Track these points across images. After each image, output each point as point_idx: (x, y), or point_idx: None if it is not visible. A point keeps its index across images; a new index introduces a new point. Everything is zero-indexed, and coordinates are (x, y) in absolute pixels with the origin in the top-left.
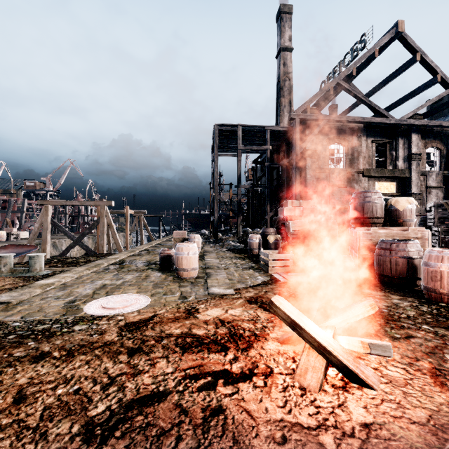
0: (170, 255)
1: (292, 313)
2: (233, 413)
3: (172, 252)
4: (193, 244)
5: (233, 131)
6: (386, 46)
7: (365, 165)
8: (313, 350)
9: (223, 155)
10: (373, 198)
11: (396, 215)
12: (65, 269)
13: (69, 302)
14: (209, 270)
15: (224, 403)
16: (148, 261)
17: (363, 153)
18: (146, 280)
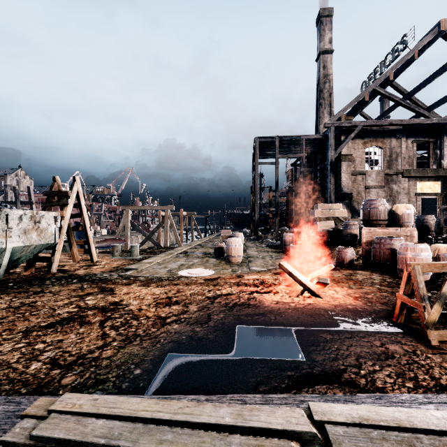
0: (222, 247)
1: (289, 268)
2: (259, 298)
3: (223, 245)
4: (239, 239)
5: (271, 141)
6: (429, 45)
7: (404, 166)
8: (298, 285)
9: (262, 163)
10: (377, 205)
11: (397, 218)
12: (151, 255)
13: (168, 271)
14: (250, 258)
15: (256, 297)
16: (204, 252)
17: (403, 154)
18: (207, 262)
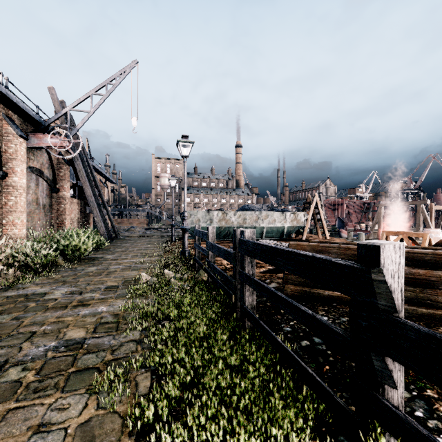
0: None
1: None
2: None
3: None
4: (434, 229)
5: None
6: None
7: None
8: None
9: None
10: None
11: None
12: None
13: None
14: None
15: None
16: None
17: None
18: None
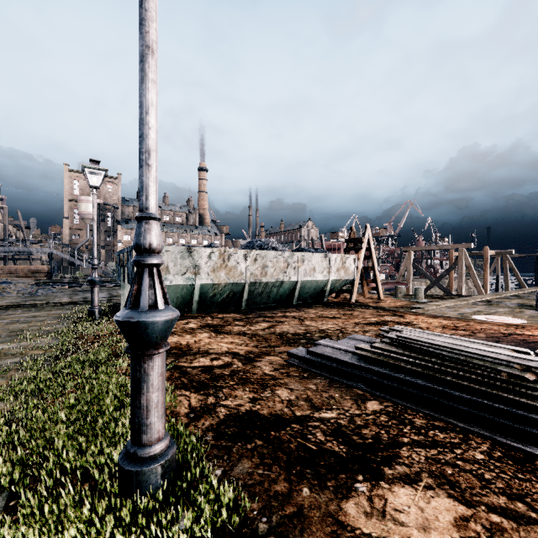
0: None
1: None
2: None
3: None
4: None
5: None
6: None
7: None
8: None
9: None
10: None
11: None
12: (438, 300)
13: (459, 313)
14: None
15: None
16: (520, 303)
17: None
18: (520, 313)
